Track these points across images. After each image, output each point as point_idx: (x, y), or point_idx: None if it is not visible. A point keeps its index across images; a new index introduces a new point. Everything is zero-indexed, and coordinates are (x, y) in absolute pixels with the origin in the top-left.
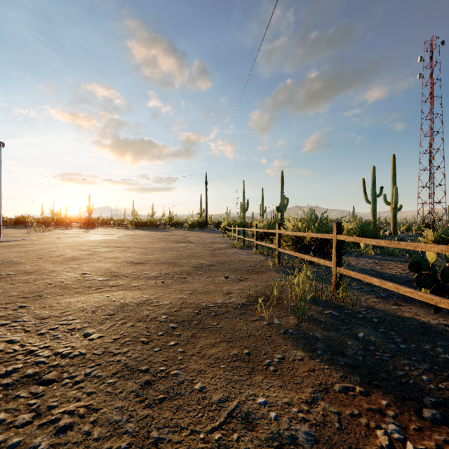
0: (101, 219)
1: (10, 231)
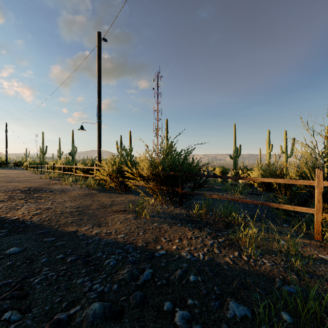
0: None
1: None
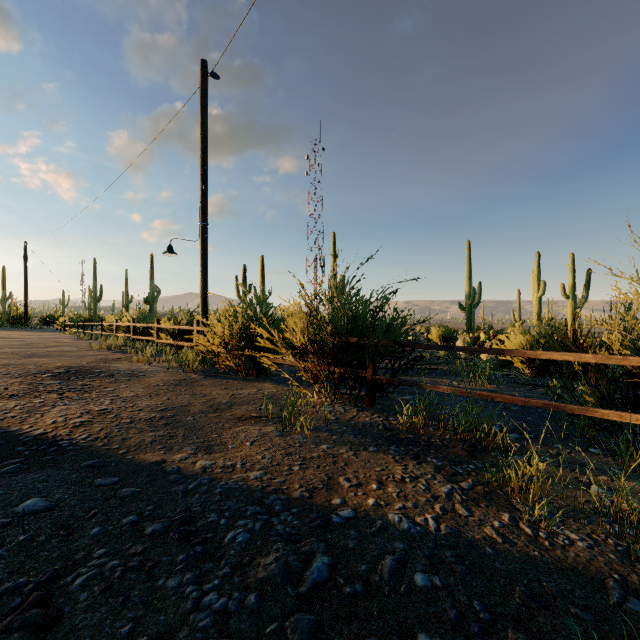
0: None
1: None
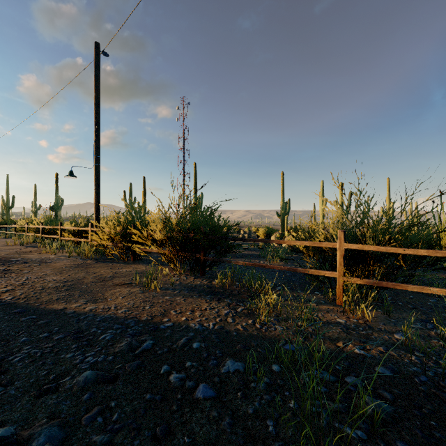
0: None
1: None
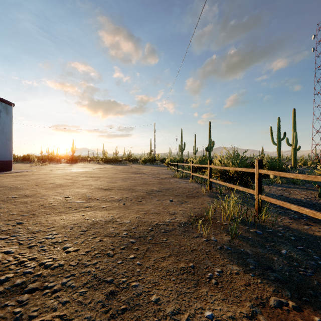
0: (81, 156)
1: (19, 165)
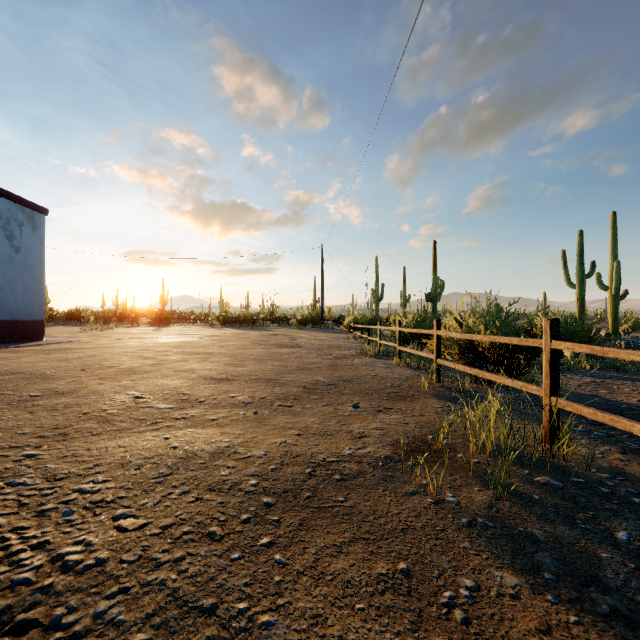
0: (178, 312)
1: (60, 329)
